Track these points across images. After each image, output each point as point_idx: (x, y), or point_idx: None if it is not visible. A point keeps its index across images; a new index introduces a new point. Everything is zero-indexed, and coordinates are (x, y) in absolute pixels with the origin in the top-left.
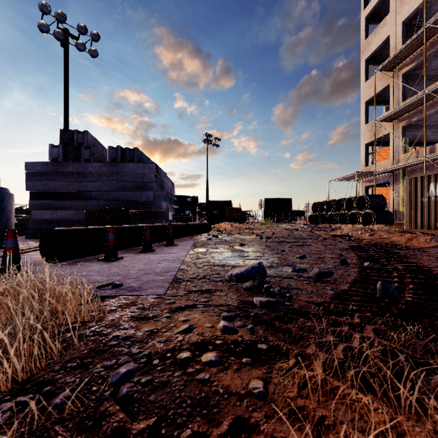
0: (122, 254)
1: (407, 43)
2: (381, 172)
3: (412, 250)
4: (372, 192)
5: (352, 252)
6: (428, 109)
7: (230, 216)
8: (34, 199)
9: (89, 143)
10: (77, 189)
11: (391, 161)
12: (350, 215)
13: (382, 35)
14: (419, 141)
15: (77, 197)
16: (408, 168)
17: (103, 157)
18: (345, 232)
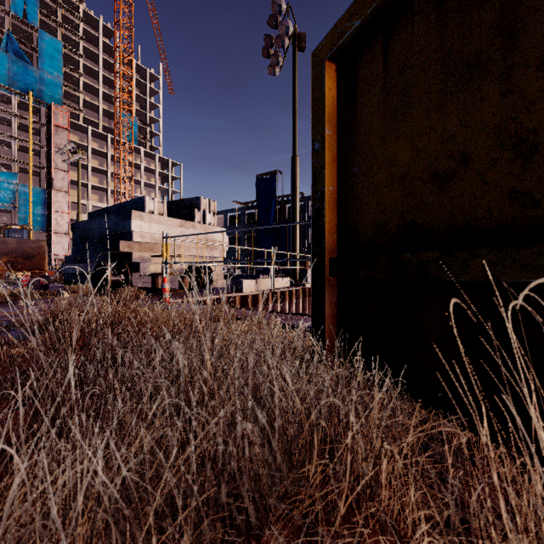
0: None
1: None
2: None
3: None
4: None
5: None
6: None
7: None
8: None
9: None
10: None
11: None
12: None
13: None
14: None
15: None
16: None
17: None
18: None
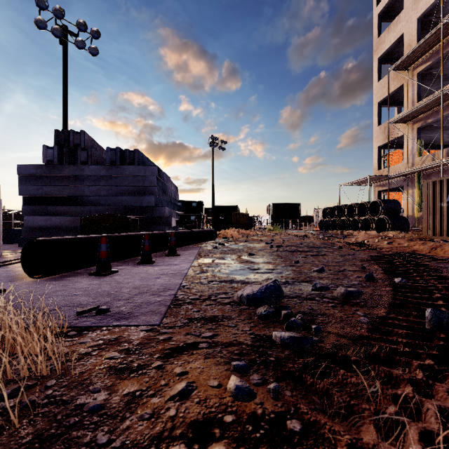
0: (117, 266)
1: (423, 40)
2: (395, 176)
3: (441, 262)
4: (383, 197)
5: (374, 264)
6: (445, 109)
7: (237, 222)
8: (27, 204)
9: (86, 144)
10: (73, 194)
11: (405, 165)
12: (363, 221)
13: (395, 32)
14: (434, 143)
15: (74, 202)
16: (423, 172)
17: (102, 159)
18: (361, 239)
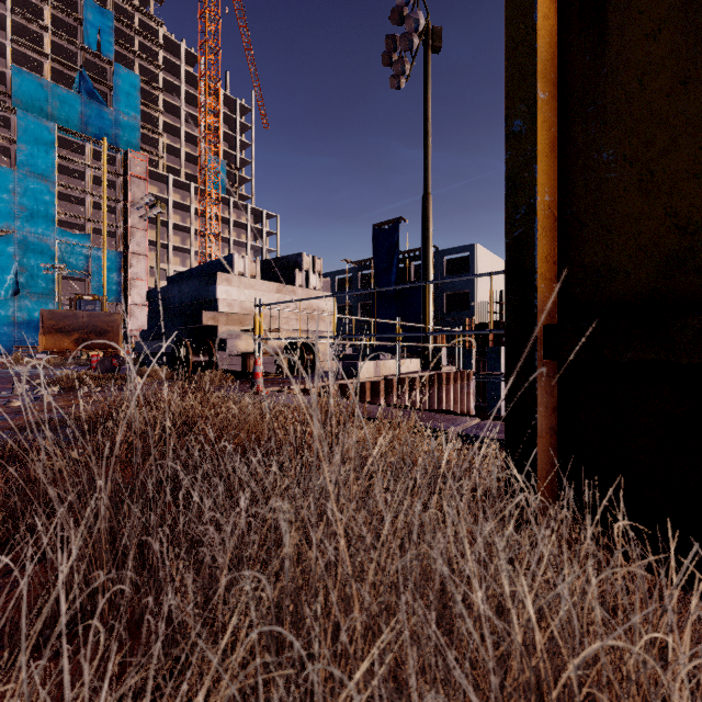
0: None
1: None
2: None
3: None
4: None
5: None
6: None
7: None
8: None
9: None
10: None
11: None
12: None
13: None
14: None
15: None
16: None
17: None
18: None
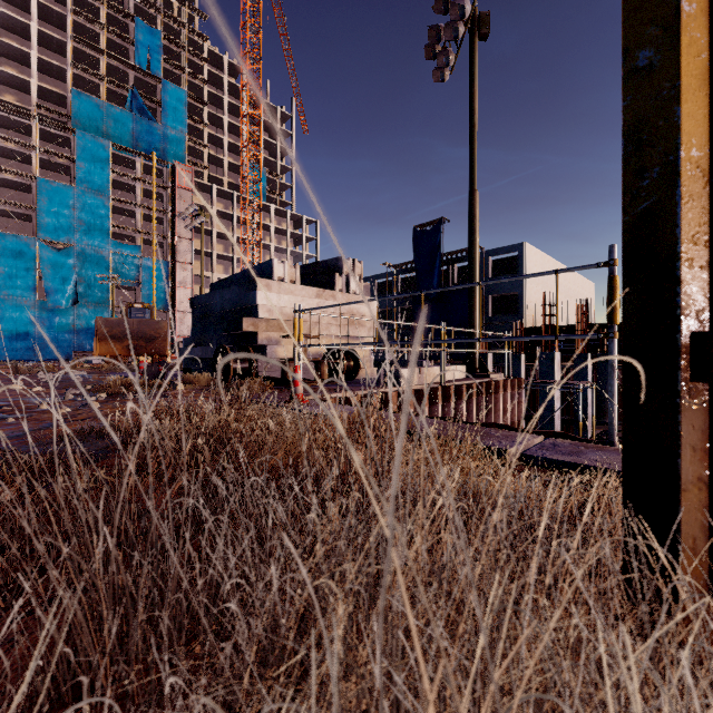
0: None
1: None
2: None
3: None
4: None
5: None
6: None
7: None
8: None
9: None
10: None
11: None
12: None
13: None
14: None
15: None
16: None
17: None
18: None
